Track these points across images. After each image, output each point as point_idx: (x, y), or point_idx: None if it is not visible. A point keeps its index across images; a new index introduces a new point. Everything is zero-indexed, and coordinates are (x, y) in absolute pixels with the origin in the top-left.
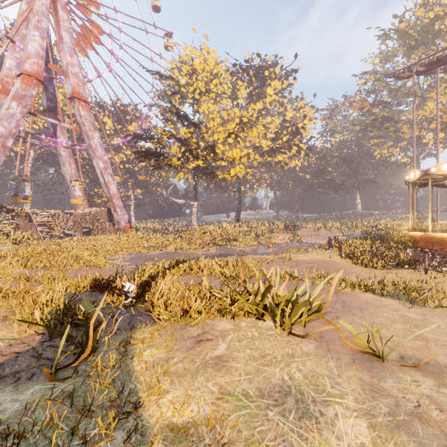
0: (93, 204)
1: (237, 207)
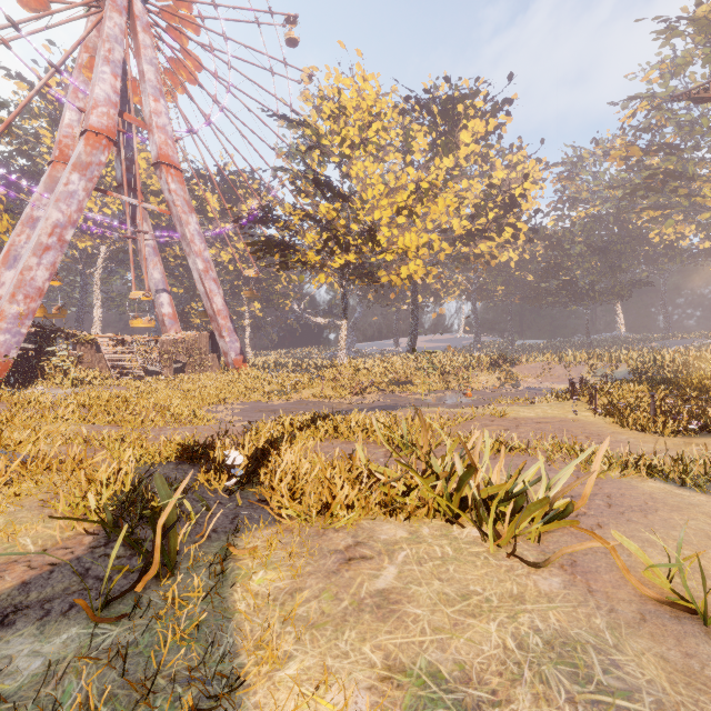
0: (189, 327)
1: (412, 329)
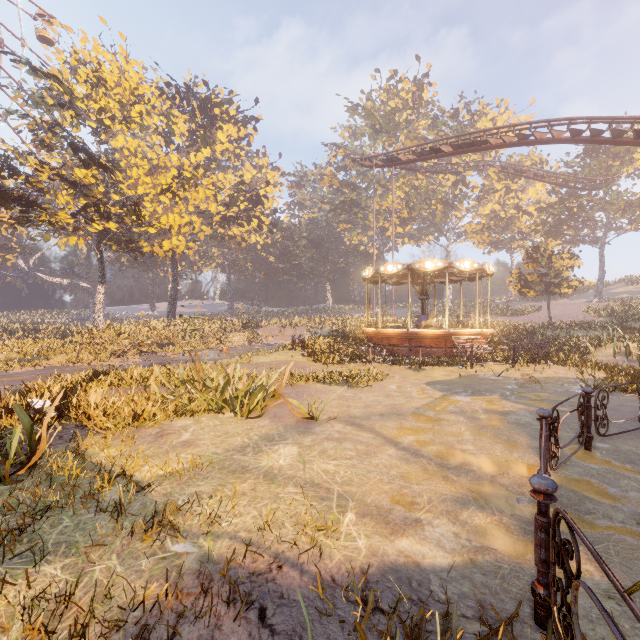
0: None
1: (172, 296)
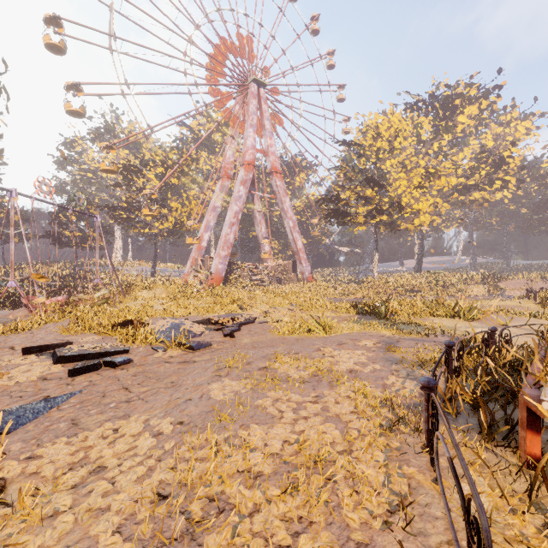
0: None
1: (418, 256)
